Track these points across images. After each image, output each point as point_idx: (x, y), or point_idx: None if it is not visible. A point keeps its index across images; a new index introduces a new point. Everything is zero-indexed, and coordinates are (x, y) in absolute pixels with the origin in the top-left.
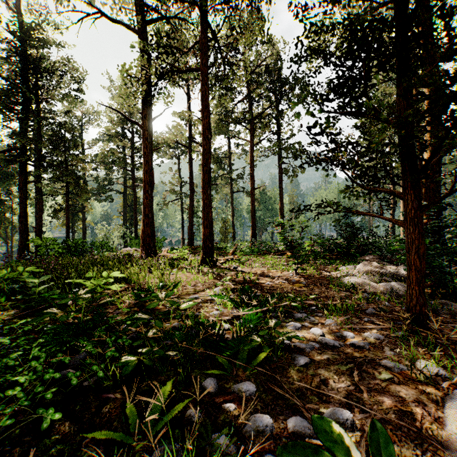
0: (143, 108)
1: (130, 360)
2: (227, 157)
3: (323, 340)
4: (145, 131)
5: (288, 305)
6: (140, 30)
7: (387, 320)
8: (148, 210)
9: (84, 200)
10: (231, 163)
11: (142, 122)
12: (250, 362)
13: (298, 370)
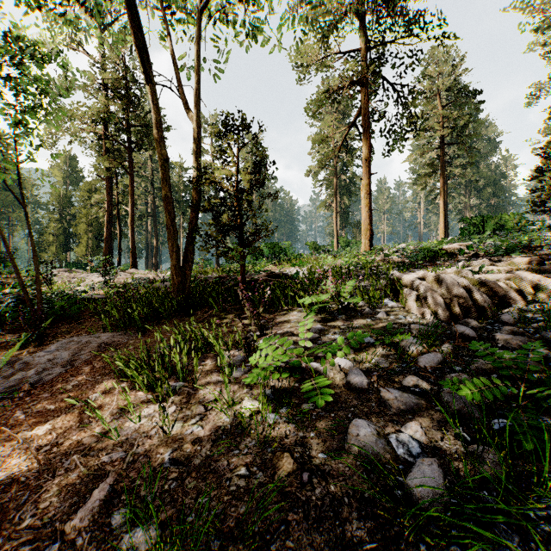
0: None
1: None
2: None
3: None
4: None
5: None
6: None
7: None
8: None
9: None
10: None
11: None
12: None
13: None
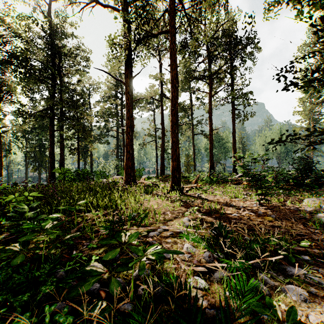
0: (125, 69)
1: None
2: (189, 108)
3: None
4: (127, 86)
5: (272, 251)
6: (123, 9)
7: None
8: (129, 147)
9: (89, 142)
10: (192, 113)
11: (125, 80)
12: None
13: None
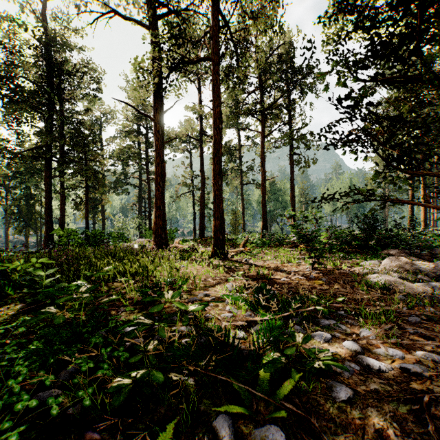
0: (155, 101)
1: (123, 385)
2: (237, 150)
3: (364, 360)
4: (157, 123)
5: (311, 308)
6: (152, 24)
7: (438, 332)
8: (159, 202)
9: (102, 193)
10: (241, 156)
11: (154, 115)
12: (274, 389)
13: (339, 408)
